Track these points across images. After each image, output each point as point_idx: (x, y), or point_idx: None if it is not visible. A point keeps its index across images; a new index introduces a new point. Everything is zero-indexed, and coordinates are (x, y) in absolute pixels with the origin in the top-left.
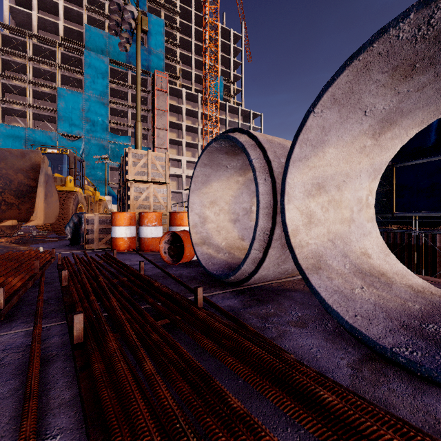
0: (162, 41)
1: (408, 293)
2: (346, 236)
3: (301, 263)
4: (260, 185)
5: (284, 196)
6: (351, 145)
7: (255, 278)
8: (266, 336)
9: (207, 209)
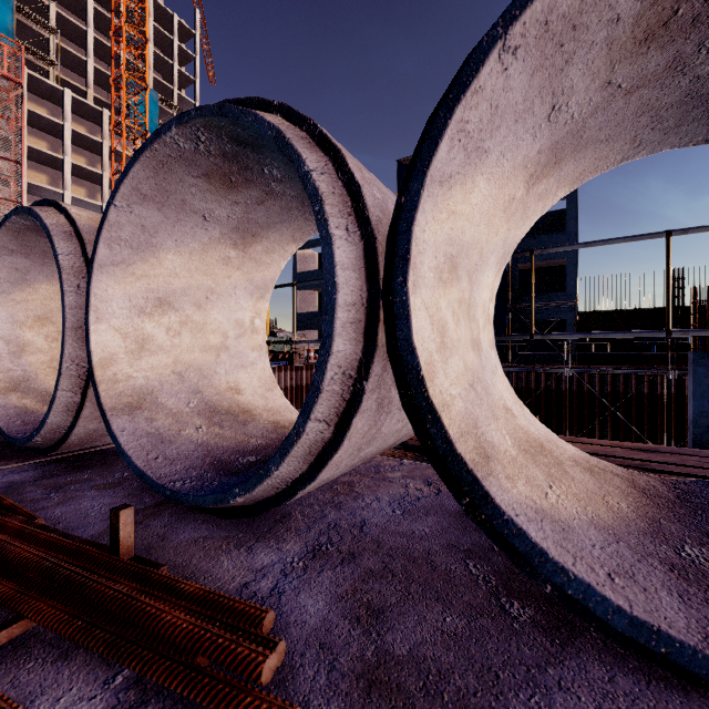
0: None
1: (265, 429)
2: (208, 368)
3: (105, 403)
4: (67, 293)
5: (89, 312)
6: (204, 253)
7: (79, 435)
8: (33, 508)
9: (27, 329)
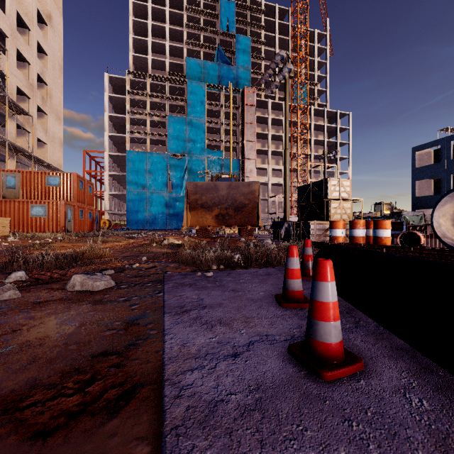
0: (249, 57)
1: None
2: None
3: None
4: None
5: None
6: None
7: None
8: None
9: (440, 219)
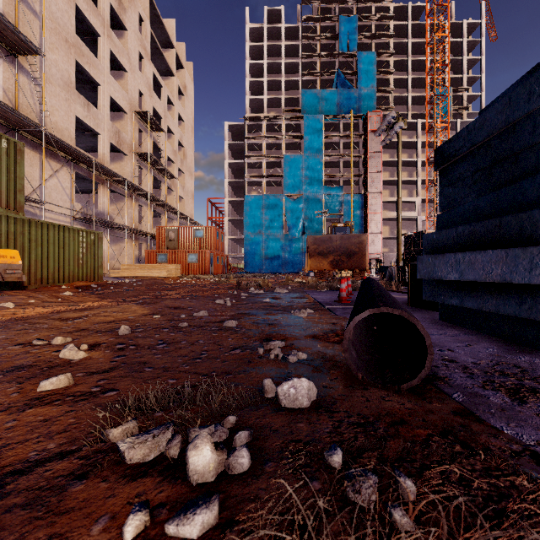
0: (374, 75)
1: None
2: None
3: None
4: None
5: None
6: None
7: None
8: None
9: None
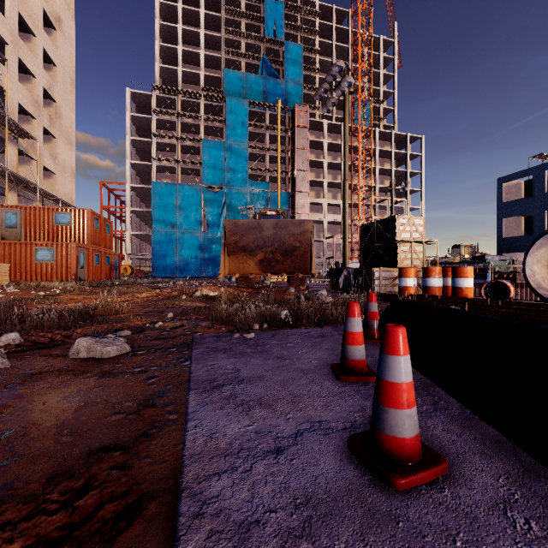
0: (300, 69)
1: None
2: None
3: None
4: None
5: None
6: None
7: None
8: None
9: (534, 265)
